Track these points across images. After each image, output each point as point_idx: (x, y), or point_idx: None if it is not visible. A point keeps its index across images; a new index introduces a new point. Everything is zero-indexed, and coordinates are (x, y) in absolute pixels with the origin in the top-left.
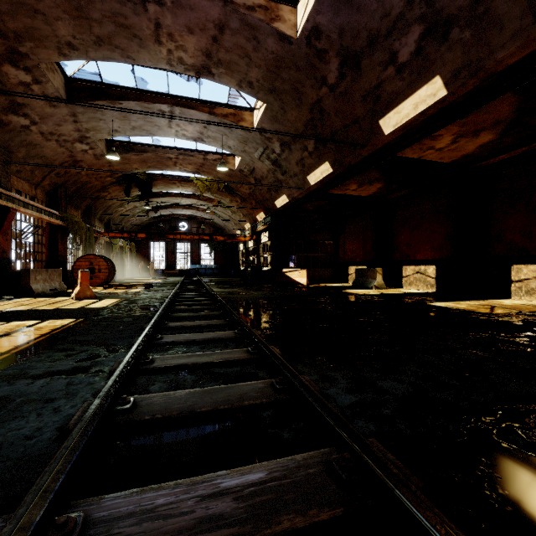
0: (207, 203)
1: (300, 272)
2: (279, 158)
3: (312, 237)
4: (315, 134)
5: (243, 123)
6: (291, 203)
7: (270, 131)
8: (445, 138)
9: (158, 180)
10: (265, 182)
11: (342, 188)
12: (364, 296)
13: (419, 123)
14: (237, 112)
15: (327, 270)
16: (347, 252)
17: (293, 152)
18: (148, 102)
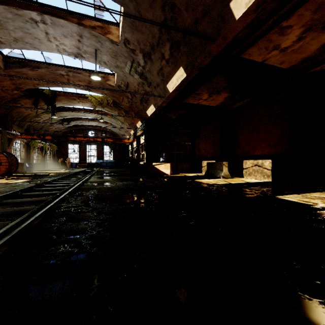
0: (104, 116)
1: (165, 165)
2: (144, 71)
3: (176, 139)
4: (169, 38)
5: (110, 35)
6: (159, 113)
7: (133, 42)
8: (294, 32)
9: (61, 96)
10: (137, 95)
11: (196, 97)
12: (214, 186)
13: (273, 3)
14: (104, 25)
15: (186, 163)
16: (201, 150)
17: (154, 63)
18: (16, 7)
